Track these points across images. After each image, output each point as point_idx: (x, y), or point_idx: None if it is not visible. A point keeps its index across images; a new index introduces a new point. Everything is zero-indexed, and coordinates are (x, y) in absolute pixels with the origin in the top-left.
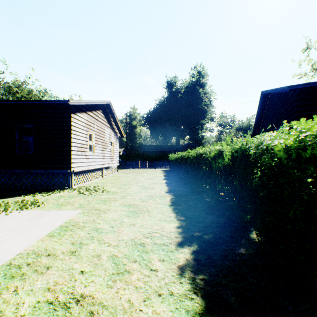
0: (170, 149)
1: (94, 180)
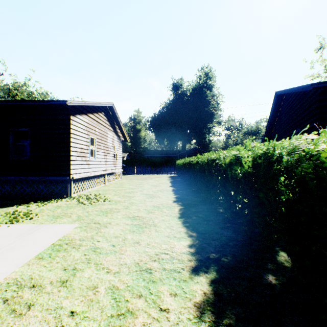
0: (176, 154)
1: (95, 187)
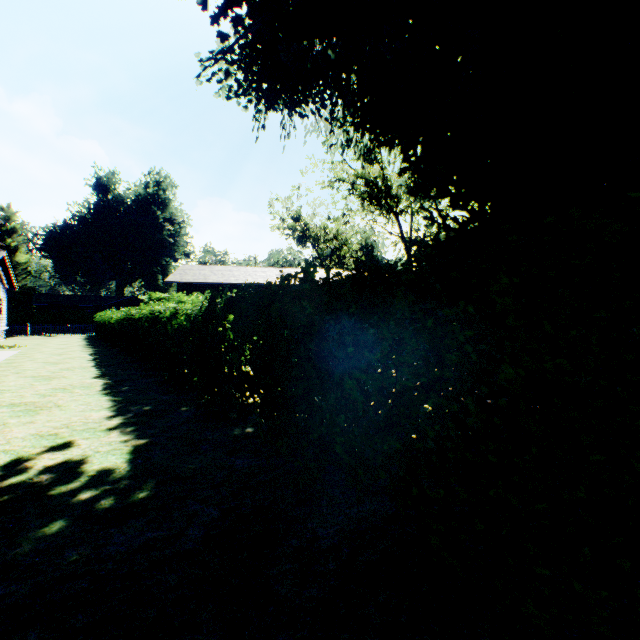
0: (103, 304)
1: None
